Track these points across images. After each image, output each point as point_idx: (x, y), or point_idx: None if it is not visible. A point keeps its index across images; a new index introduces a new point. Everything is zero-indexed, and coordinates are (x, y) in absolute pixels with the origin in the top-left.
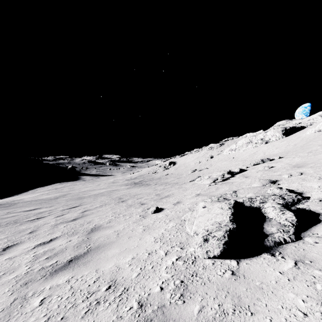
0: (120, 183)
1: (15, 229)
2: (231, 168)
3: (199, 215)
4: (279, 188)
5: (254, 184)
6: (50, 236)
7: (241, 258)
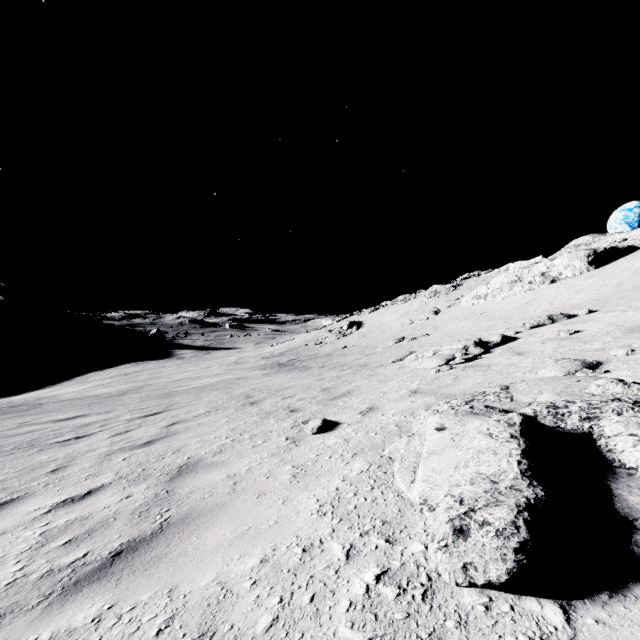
0: (250, 364)
1: (26, 462)
2: (480, 334)
3: (431, 449)
4: (622, 383)
5: (544, 371)
6: (89, 481)
7: (572, 596)
